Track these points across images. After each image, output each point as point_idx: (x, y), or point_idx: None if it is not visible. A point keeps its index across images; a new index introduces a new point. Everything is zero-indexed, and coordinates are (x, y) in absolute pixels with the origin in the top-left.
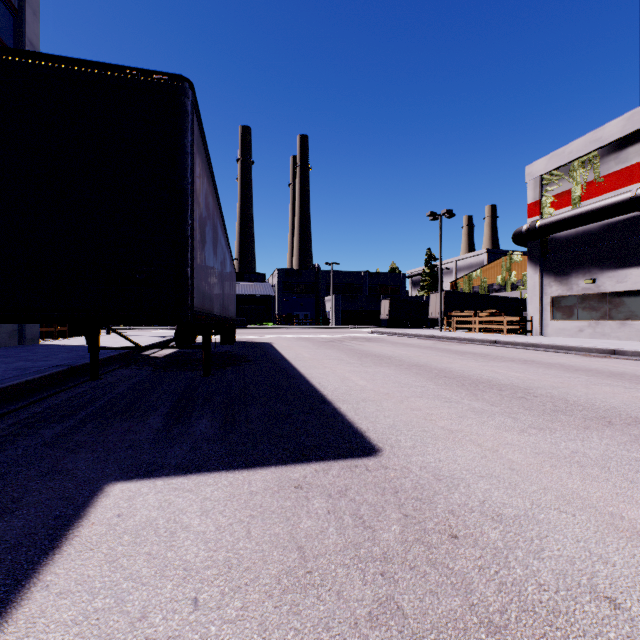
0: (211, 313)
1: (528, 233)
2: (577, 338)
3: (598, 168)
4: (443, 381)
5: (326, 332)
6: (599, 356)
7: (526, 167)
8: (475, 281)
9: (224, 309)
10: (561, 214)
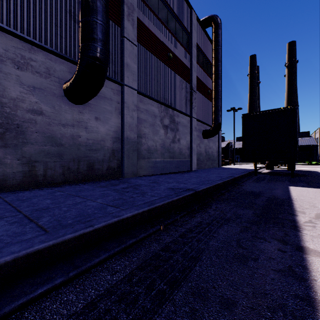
0: None
1: None
2: None
3: None
4: None
5: None
6: None
7: None
8: None
9: None
10: None
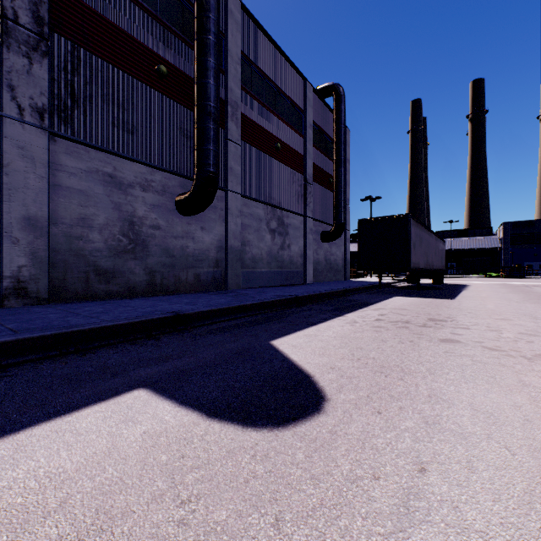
0: (418, 268)
1: None
2: None
3: None
4: (530, 298)
5: None
6: None
7: None
8: None
9: (428, 265)
10: None
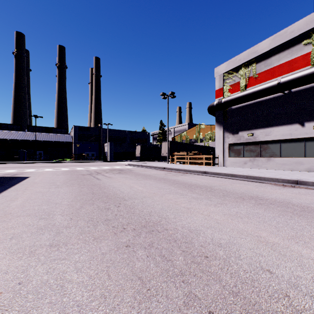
0: None
1: (217, 106)
2: (246, 168)
3: (255, 69)
4: None
5: (99, 165)
6: (288, 186)
7: (215, 68)
8: (183, 137)
9: None
10: (236, 94)
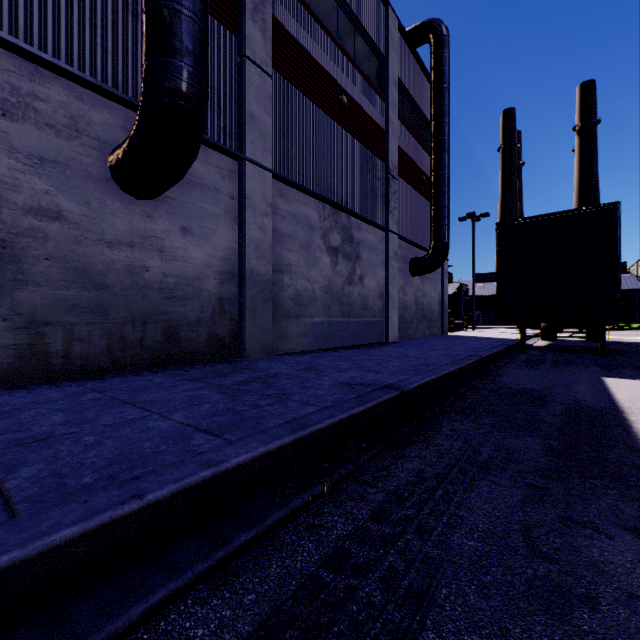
0: None
1: None
2: None
3: None
4: None
5: None
6: None
7: None
8: None
9: None
10: None
